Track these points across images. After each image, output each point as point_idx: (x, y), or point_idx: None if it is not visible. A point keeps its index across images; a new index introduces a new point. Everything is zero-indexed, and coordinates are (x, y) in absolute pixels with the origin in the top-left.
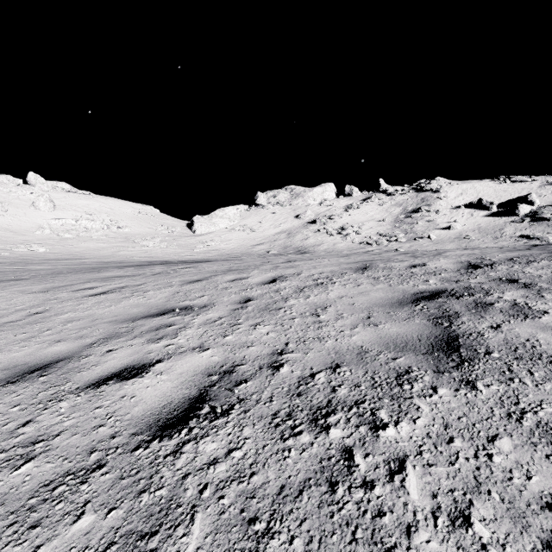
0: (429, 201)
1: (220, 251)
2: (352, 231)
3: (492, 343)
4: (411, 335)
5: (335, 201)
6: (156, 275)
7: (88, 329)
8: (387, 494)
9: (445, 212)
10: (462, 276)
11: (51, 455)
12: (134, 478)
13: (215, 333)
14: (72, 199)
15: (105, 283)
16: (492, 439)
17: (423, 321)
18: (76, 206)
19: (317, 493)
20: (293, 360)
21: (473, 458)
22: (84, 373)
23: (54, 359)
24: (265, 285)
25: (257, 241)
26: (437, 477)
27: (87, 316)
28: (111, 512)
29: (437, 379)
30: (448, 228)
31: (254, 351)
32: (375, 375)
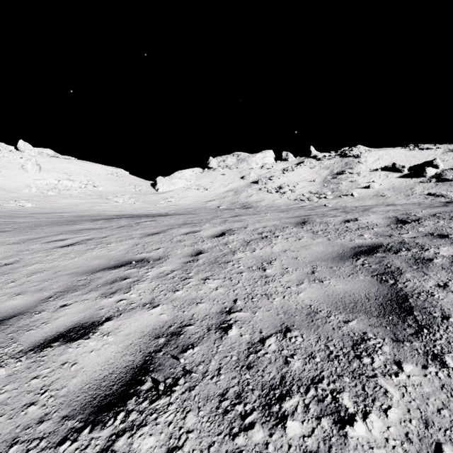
0: (351, 165)
1: (178, 206)
2: (288, 190)
3: (446, 305)
4: (359, 293)
5: (273, 165)
6: (120, 228)
7: (49, 281)
8: None
9: (365, 174)
10: (394, 231)
11: None
12: None
13: (166, 287)
14: (55, 163)
15: (75, 235)
16: None
17: (367, 277)
18: (58, 169)
19: None
20: (242, 321)
21: None
22: (33, 331)
23: (8, 314)
24: (215, 238)
25: (209, 197)
26: None
27: (51, 268)
28: None
29: (398, 350)
30: (367, 188)
31: (202, 309)
32: (329, 343)
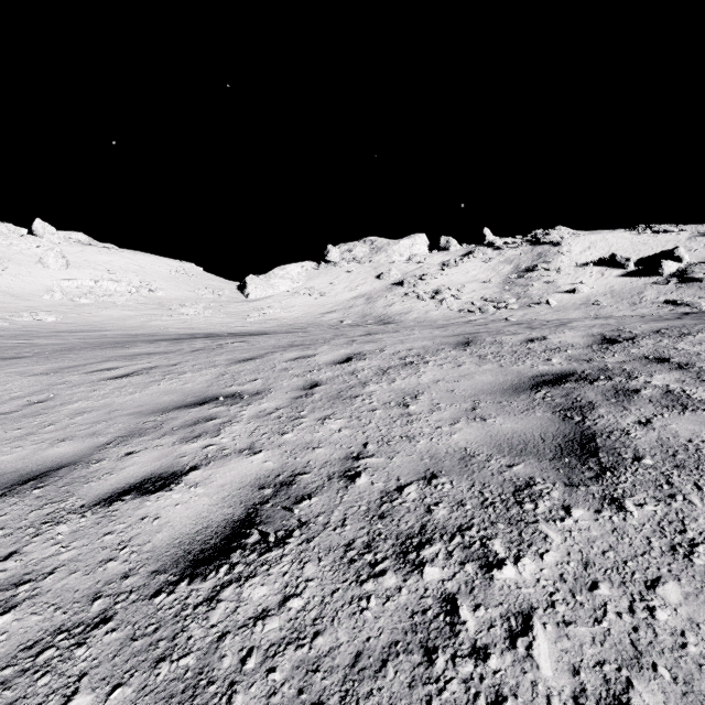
0: (547, 257)
1: (280, 321)
2: (449, 295)
3: (642, 445)
4: (532, 433)
5: (427, 257)
6: (196, 352)
7: (103, 423)
8: (508, 668)
9: (568, 271)
10: (595, 353)
11: (39, 603)
12: (151, 638)
13: (270, 429)
14: (90, 254)
15: (130, 362)
16: (653, 584)
17: (546, 414)
18: (95, 263)
19: (408, 665)
20: (374, 468)
21: (627, 613)
22: (94, 484)
23: (55, 464)
24: (337, 366)
25: (328, 307)
26: (578, 642)
27: (103, 407)
28: (115, 691)
29: (570, 495)
30: (572, 292)
31: (321, 454)
32: (485, 489)
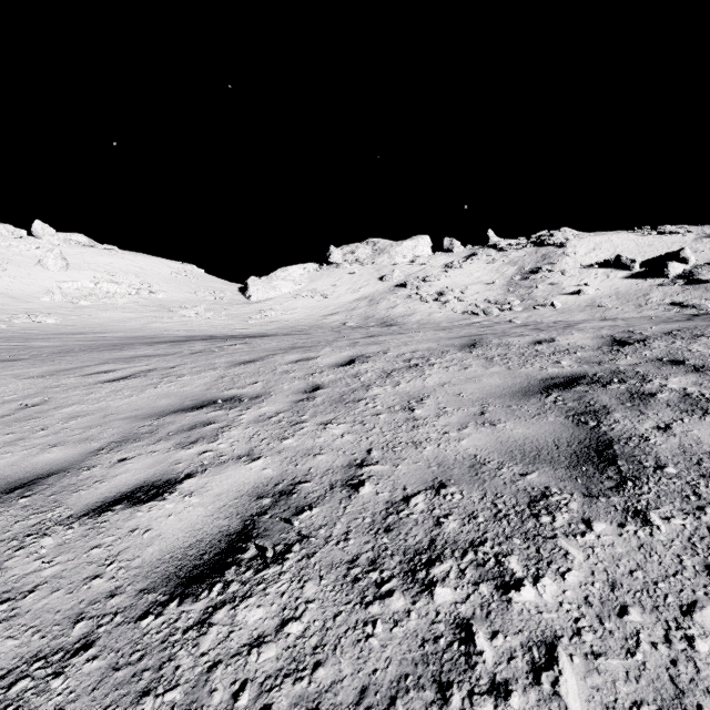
0: (552, 258)
1: (282, 323)
2: (453, 297)
3: (664, 452)
4: (545, 438)
5: (430, 258)
6: (196, 354)
7: (97, 428)
8: (532, 708)
9: (573, 273)
10: (606, 355)
11: (16, 626)
12: (135, 668)
13: (269, 434)
14: (90, 256)
15: (127, 364)
16: (689, 610)
17: (559, 418)
18: (95, 265)
19: (419, 704)
20: (378, 476)
21: (663, 643)
22: (83, 492)
23: (45, 471)
24: (339, 368)
25: (330, 309)
26: (610, 677)
27: (98, 411)
28: None
29: (590, 506)
30: (576, 294)
31: (322, 461)
32: (498, 500)
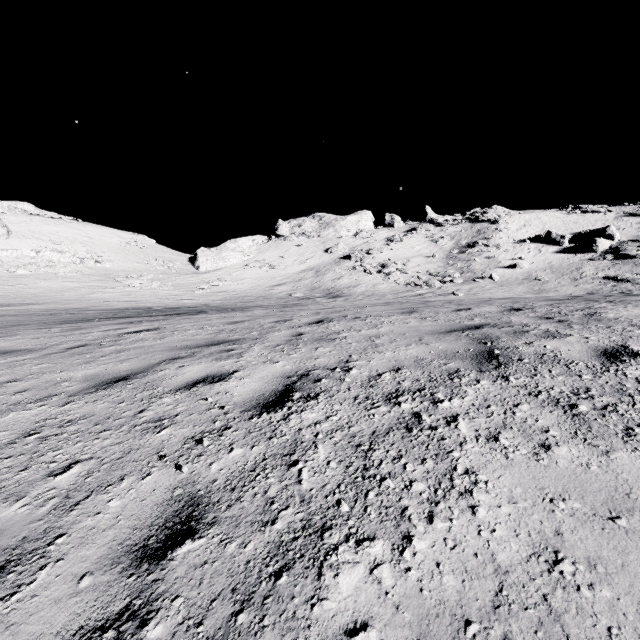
0: (486, 233)
1: (229, 293)
2: (395, 269)
3: None
4: None
5: (373, 232)
6: (70, 351)
7: None
8: None
9: (507, 247)
10: None
11: None
12: None
13: None
14: (35, 224)
15: None
16: None
17: None
18: (40, 233)
19: None
20: None
21: None
22: None
23: None
24: (260, 418)
25: (277, 280)
26: None
27: None
28: None
29: None
30: (513, 267)
31: None
32: None
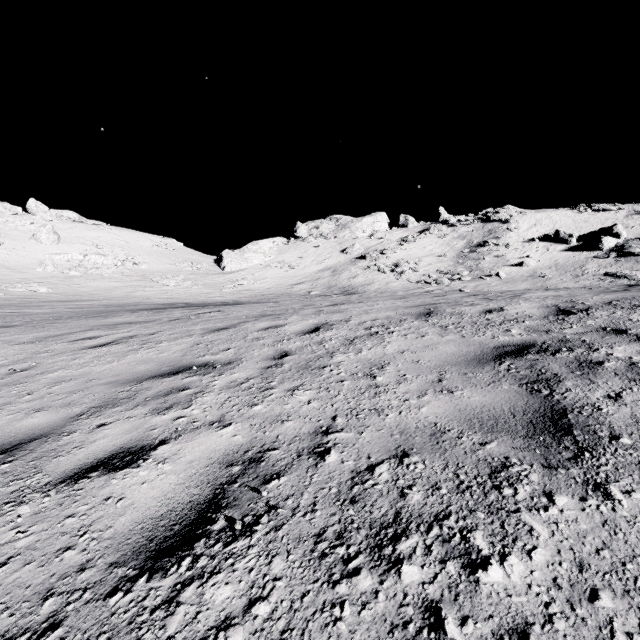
0: (497, 233)
1: (253, 291)
2: (408, 268)
3: (617, 422)
4: (501, 407)
5: (387, 233)
6: (174, 321)
7: (79, 393)
8: None
9: (516, 246)
10: (553, 324)
11: None
12: None
13: (240, 401)
14: (79, 230)
15: (111, 331)
16: None
17: (513, 386)
18: (84, 239)
19: None
20: (343, 444)
21: (638, 634)
22: (62, 458)
23: (27, 436)
24: (305, 335)
25: (297, 279)
26: None
27: (81, 376)
28: None
29: (550, 478)
30: (519, 265)
31: (290, 428)
32: (459, 470)
